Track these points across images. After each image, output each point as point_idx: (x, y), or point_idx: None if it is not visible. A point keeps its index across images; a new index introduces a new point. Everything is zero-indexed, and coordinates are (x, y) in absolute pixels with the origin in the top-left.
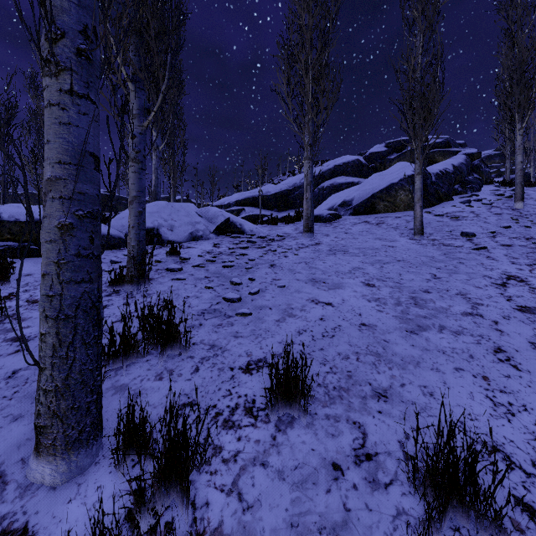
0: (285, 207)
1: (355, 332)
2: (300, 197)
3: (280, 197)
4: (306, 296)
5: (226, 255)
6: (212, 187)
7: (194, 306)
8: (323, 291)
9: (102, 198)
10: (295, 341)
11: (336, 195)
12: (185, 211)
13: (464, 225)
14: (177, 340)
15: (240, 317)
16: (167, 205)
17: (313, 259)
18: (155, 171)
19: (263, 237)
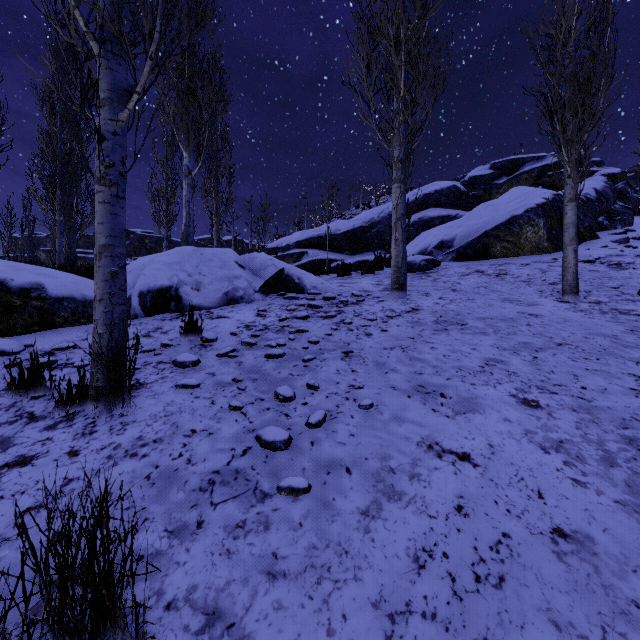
0: (359, 249)
1: (550, 562)
2: (378, 235)
3: (353, 236)
4: (414, 434)
5: (274, 331)
6: (264, 224)
7: (198, 462)
8: (445, 417)
9: (139, 239)
10: (411, 598)
11: (428, 233)
12: (220, 260)
13: (636, 277)
14: (115, 620)
15: (286, 500)
16: (195, 252)
17: (413, 340)
18: (186, 204)
19: (331, 298)
